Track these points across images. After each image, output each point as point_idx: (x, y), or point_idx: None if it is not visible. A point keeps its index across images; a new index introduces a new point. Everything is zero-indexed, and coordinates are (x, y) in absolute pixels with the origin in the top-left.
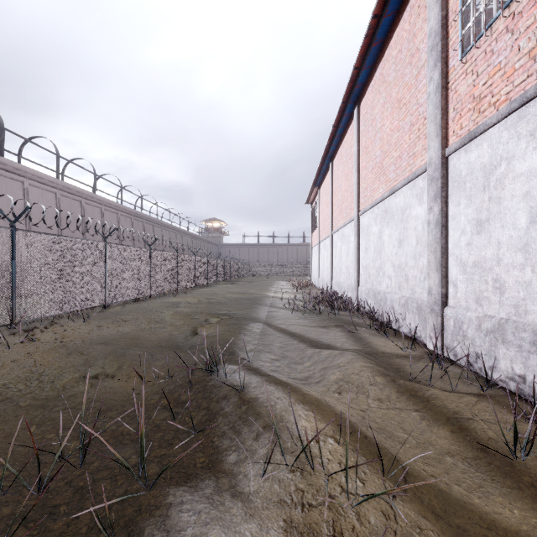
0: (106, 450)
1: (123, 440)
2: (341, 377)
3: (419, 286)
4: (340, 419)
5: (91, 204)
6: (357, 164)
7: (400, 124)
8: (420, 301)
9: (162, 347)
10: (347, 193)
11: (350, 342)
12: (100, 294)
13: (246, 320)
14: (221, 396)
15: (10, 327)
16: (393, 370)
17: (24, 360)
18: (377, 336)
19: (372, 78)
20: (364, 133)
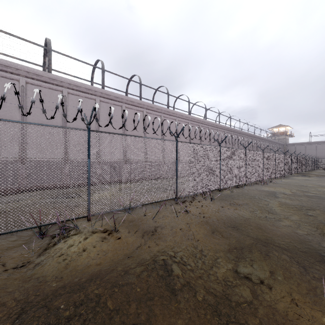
0: None
1: None
2: None
3: None
4: None
5: (204, 126)
6: None
7: None
8: None
9: (299, 251)
10: None
11: None
12: (217, 182)
13: None
14: None
15: (175, 200)
16: None
17: (186, 230)
18: None
19: None
20: None
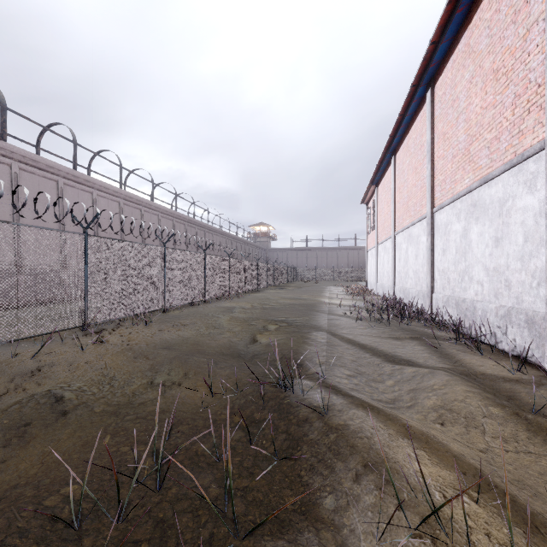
0: (182, 473)
1: (199, 462)
2: (439, 403)
3: (530, 294)
4: (462, 465)
5: (150, 211)
6: (431, 153)
7: (497, 99)
8: (532, 312)
9: (223, 355)
10: (416, 188)
11: (434, 359)
12: (160, 298)
13: (306, 328)
14: (302, 418)
15: (83, 329)
16: (504, 397)
17: (96, 362)
18: (469, 353)
19: (452, 52)
20: (441, 118)
